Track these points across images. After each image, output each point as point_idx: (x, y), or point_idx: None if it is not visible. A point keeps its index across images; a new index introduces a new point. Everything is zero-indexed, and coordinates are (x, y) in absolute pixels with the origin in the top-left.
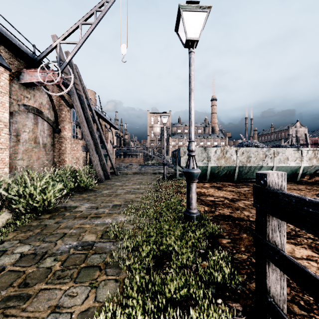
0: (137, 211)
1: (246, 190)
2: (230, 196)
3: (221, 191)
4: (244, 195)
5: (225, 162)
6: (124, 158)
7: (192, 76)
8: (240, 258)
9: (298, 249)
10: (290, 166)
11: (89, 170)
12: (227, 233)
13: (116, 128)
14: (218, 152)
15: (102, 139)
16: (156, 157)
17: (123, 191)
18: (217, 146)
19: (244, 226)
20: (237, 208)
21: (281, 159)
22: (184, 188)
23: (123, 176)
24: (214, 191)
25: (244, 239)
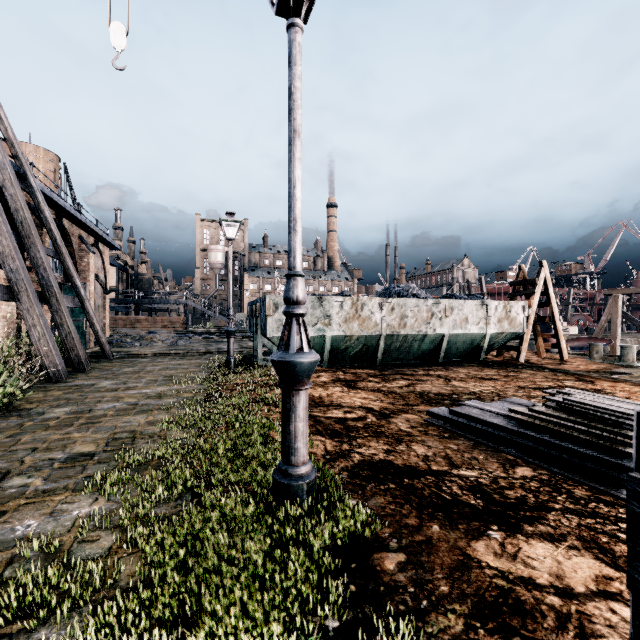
0: (142, 472)
1: (403, 385)
2: (375, 404)
3: (355, 391)
4: (403, 398)
5: (359, 327)
6: (137, 318)
7: (296, 93)
8: (448, 633)
9: (567, 559)
10: (470, 334)
11: (26, 350)
12: (391, 528)
13: (114, 247)
14: (346, 307)
15: (66, 269)
16: (215, 316)
17: (116, 405)
18: (344, 293)
19: (427, 494)
20: (396, 435)
21: (457, 320)
22: (274, 389)
23: (127, 363)
24: (342, 392)
25: (440, 546)
